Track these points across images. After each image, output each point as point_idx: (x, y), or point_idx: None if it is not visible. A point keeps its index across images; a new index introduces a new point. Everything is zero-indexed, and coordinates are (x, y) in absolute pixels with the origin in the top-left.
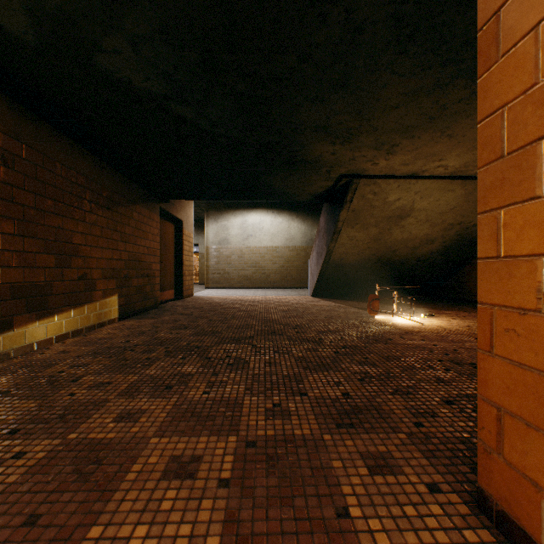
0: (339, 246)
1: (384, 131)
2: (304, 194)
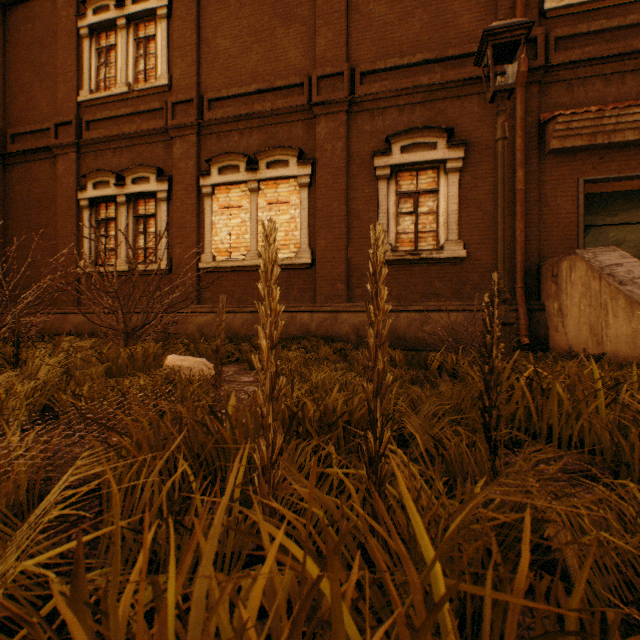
0: None
1: (612, 211)
2: None
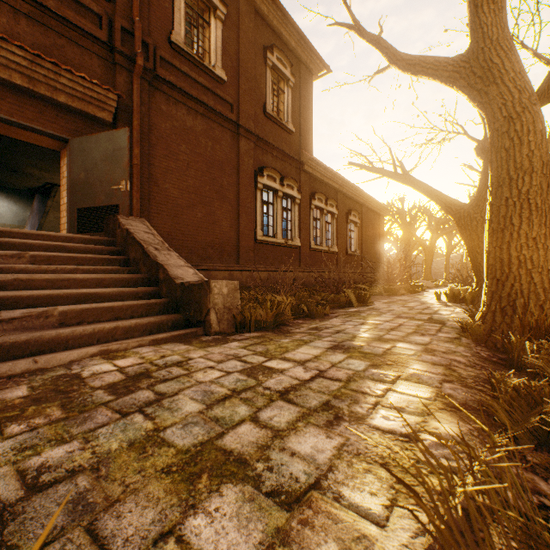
0: (49, 222)
1: None
2: (21, 186)
